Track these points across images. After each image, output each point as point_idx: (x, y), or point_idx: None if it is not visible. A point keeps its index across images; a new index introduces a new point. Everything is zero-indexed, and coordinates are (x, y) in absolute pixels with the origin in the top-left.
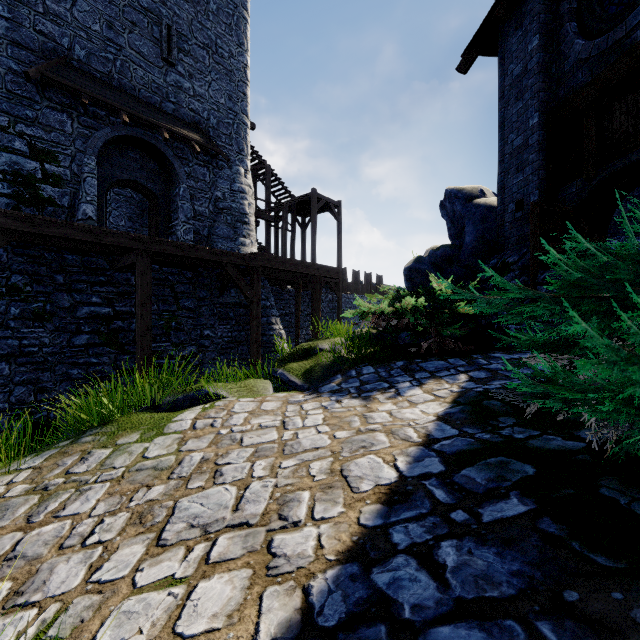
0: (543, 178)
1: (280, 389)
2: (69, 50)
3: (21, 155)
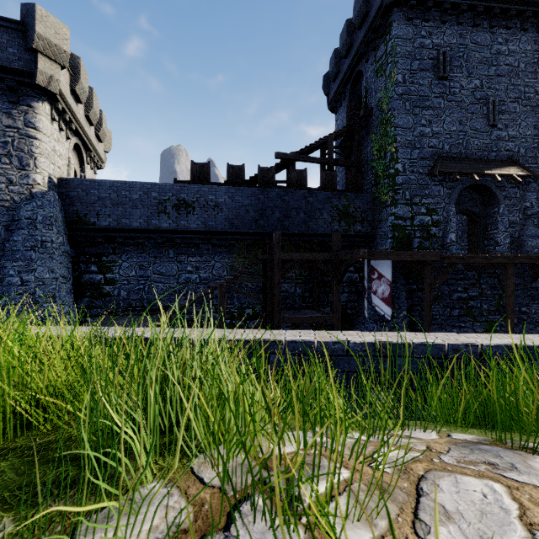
0: None
1: None
2: (441, 149)
3: (423, 215)
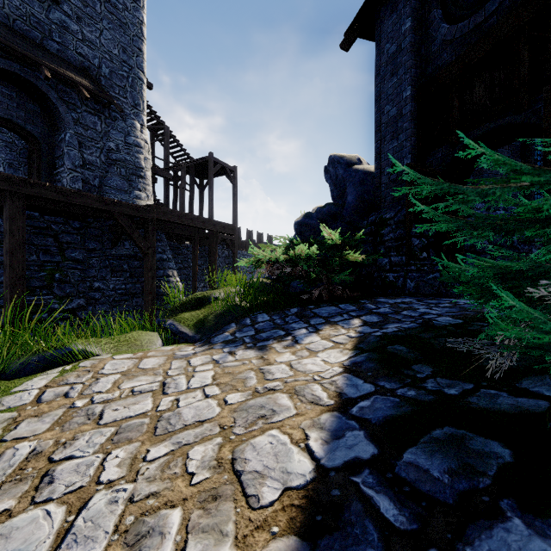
0: (414, 144)
1: (169, 341)
2: None
3: None
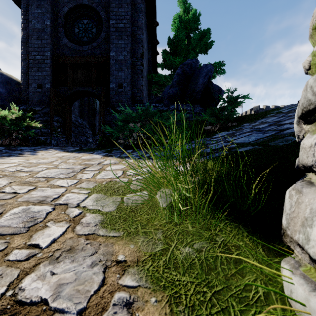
0: (51, 80)
1: None
2: None
3: None
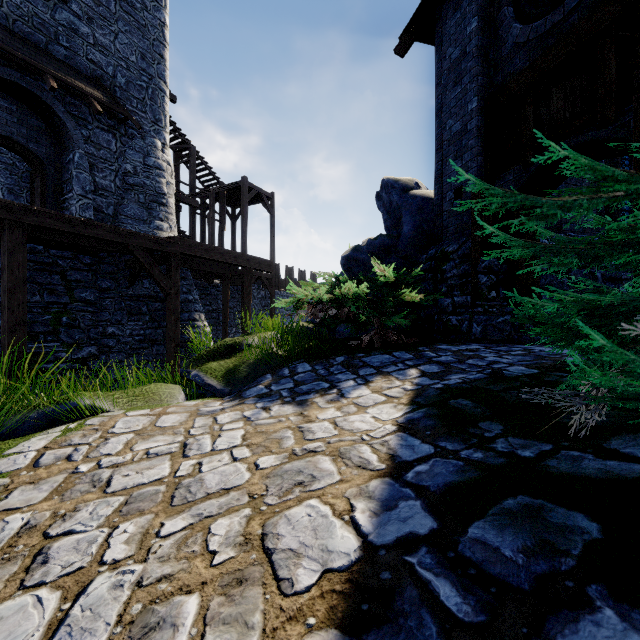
0: (481, 165)
1: (194, 395)
2: None
3: None
